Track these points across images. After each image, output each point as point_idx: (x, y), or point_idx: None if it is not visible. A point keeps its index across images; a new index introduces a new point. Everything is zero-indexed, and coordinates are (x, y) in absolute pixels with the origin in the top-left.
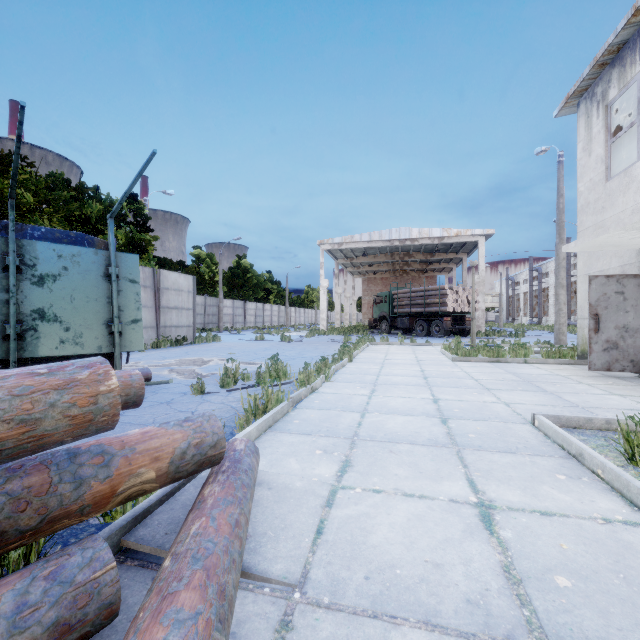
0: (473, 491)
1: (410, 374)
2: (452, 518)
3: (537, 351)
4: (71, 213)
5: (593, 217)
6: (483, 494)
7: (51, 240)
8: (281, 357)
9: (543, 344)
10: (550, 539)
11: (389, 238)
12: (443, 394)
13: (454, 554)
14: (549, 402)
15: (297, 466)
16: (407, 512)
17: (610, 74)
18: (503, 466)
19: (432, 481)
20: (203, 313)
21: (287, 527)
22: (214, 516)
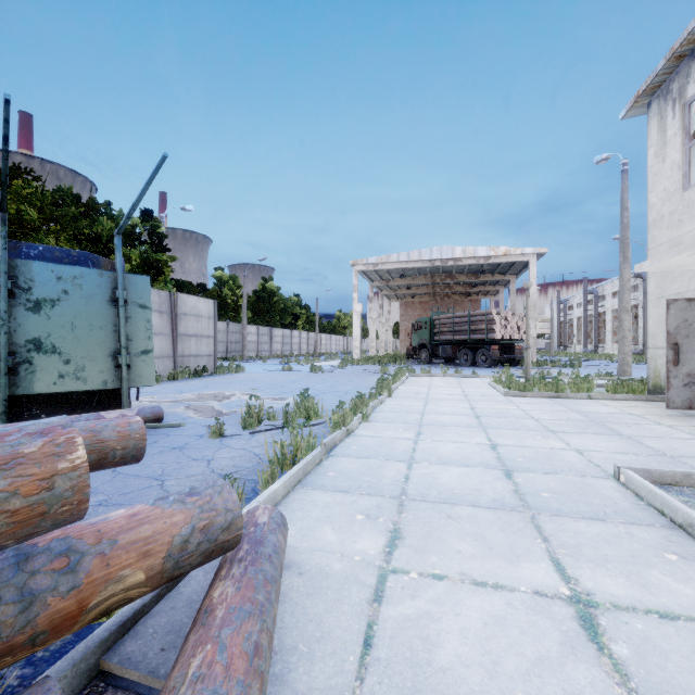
0: (562, 578)
1: (459, 412)
2: (542, 622)
3: (600, 384)
4: (80, 231)
5: (668, 232)
6: (576, 583)
7: (50, 260)
8: (311, 391)
9: (605, 376)
10: (683, 660)
11: (430, 258)
12: (501, 438)
13: (555, 685)
14: (629, 449)
15: (334, 538)
16: (481, 611)
17: (689, 67)
18: (593, 540)
19: (507, 562)
20: (225, 340)
21: (324, 637)
22: (224, 641)
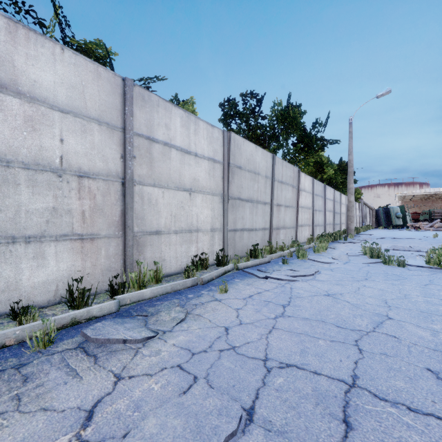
0: None
1: None
2: None
3: None
4: None
5: None
6: None
7: None
8: None
9: None
10: None
11: (429, 191)
12: None
13: None
14: None
15: None
16: None
17: None
18: None
19: None
20: None
21: None
22: None
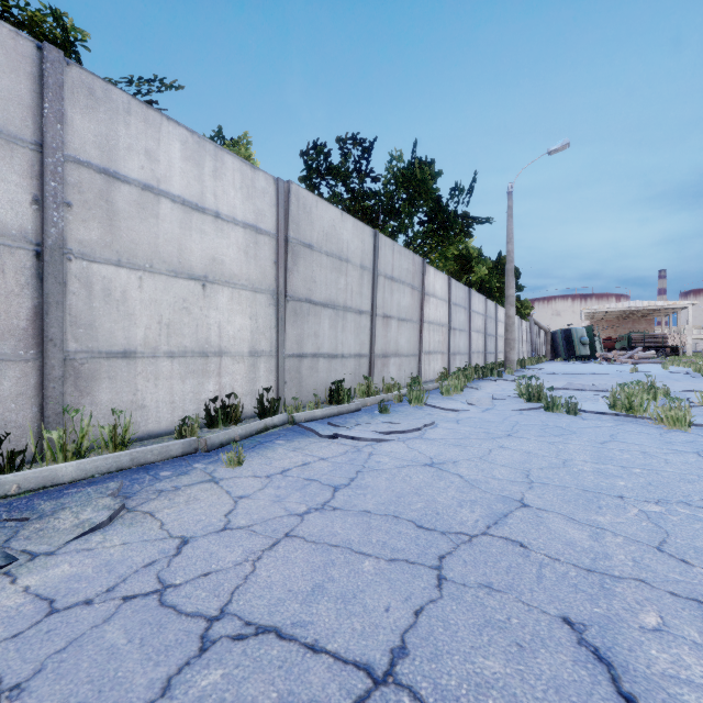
0: None
1: None
2: None
3: None
4: None
5: None
6: None
7: None
8: None
9: None
10: None
11: (628, 306)
12: None
13: None
14: None
15: None
16: None
17: None
18: None
19: None
20: None
21: None
22: None
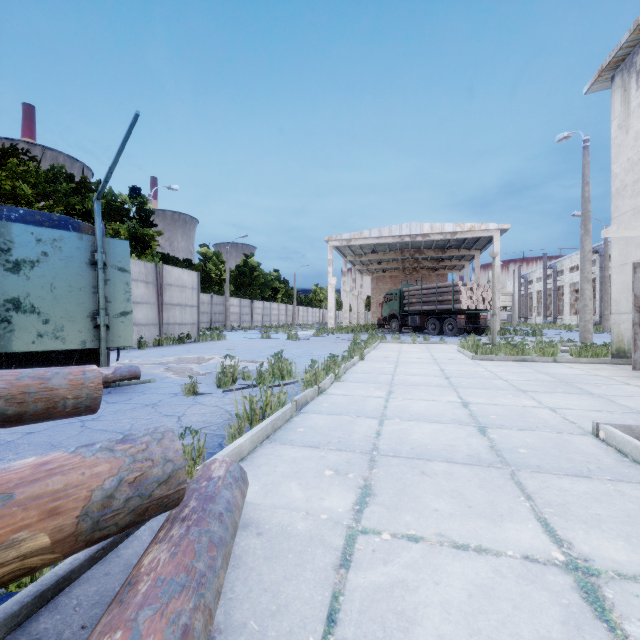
0: (553, 541)
1: (429, 373)
2: (537, 594)
3: (563, 350)
4: (72, 207)
5: (631, 200)
6: (570, 547)
7: (30, 223)
8: (287, 355)
9: (567, 342)
10: None
11: (399, 234)
12: (472, 397)
13: None
14: (602, 407)
15: (300, 494)
16: (464, 580)
17: None
18: (581, 498)
19: (489, 522)
20: (209, 312)
21: (280, 611)
22: (139, 627)
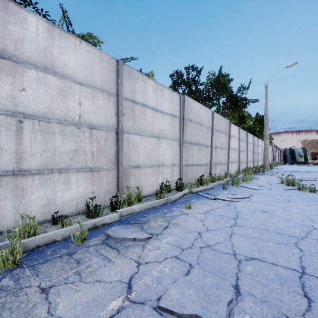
0: None
1: None
2: None
3: None
4: None
5: None
6: None
7: None
8: None
9: None
10: None
11: None
12: None
13: None
14: None
15: None
16: None
17: None
18: None
19: None
20: None
21: None
22: None
